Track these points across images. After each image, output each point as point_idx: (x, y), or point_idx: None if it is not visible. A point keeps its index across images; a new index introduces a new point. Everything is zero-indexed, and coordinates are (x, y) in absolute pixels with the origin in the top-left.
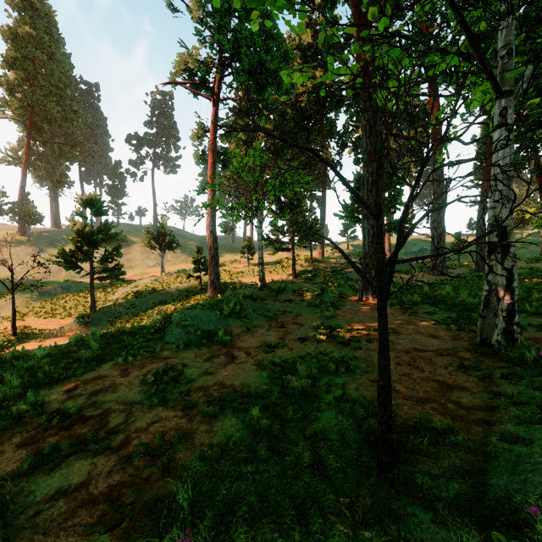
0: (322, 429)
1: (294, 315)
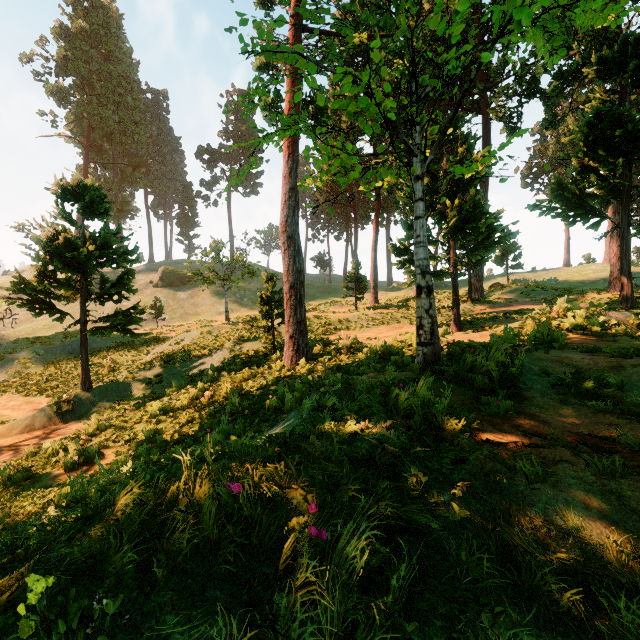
0: None
1: None
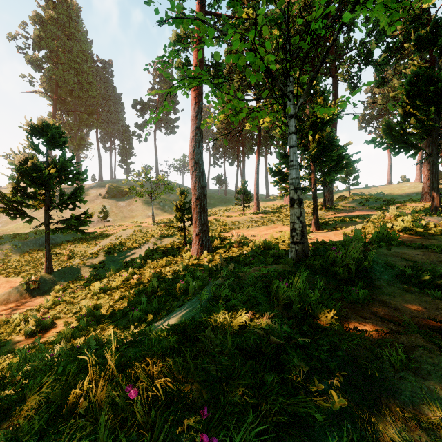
0: None
1: None
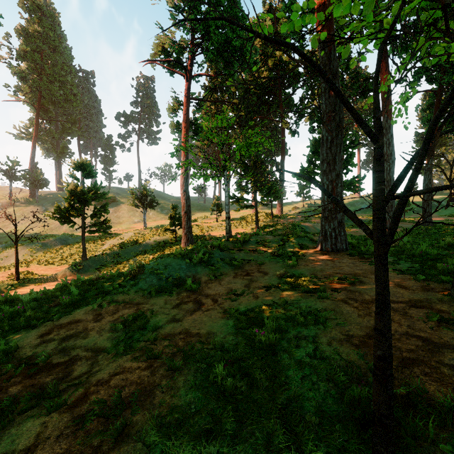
0: (295, 394)
1: (258, 264)
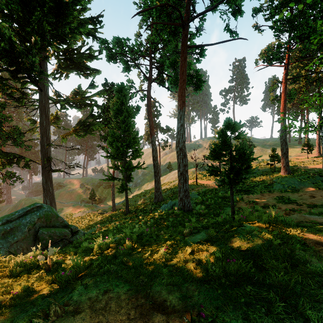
0: None
1: None
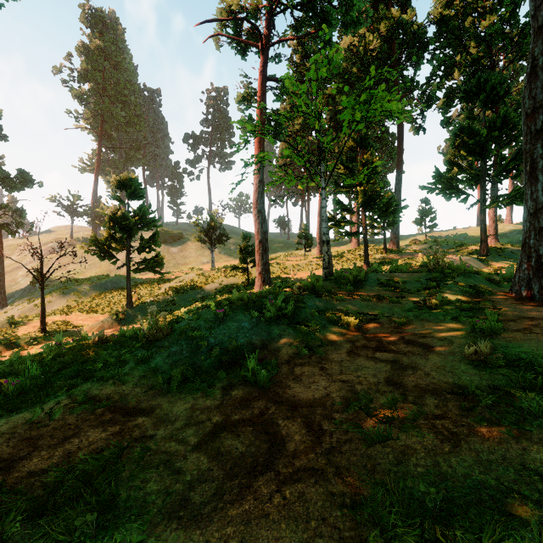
0: None
1: (395, 323)
